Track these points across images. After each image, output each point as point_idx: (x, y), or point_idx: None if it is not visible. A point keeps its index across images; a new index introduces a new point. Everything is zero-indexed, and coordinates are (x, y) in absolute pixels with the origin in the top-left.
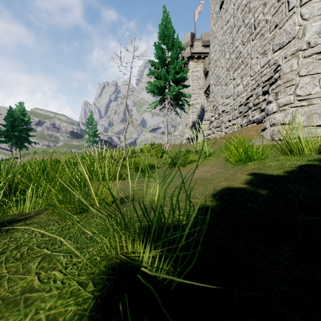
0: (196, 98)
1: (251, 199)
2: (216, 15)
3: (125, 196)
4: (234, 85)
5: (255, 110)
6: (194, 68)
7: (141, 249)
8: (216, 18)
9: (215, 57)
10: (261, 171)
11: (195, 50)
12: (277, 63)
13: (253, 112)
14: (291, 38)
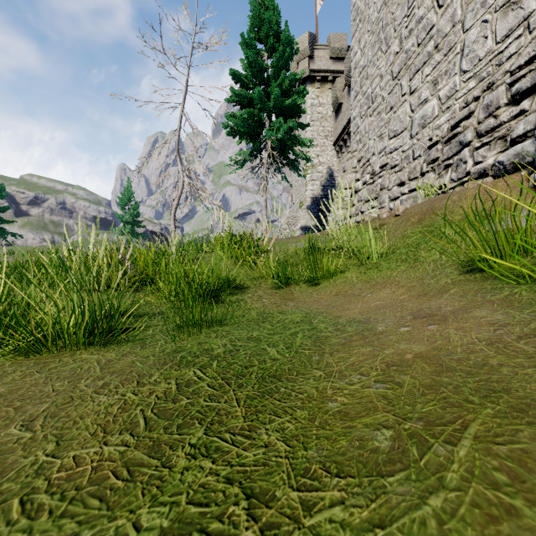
0: (319, 154)
1: None
2: None
3: None
4: (414, 104)
5: (482, 147)
6: (315, 100)
7: None
8: None
9: (364, 59)
10: None
11: (317, 65)
12: None
13: (477, 151)
14: None
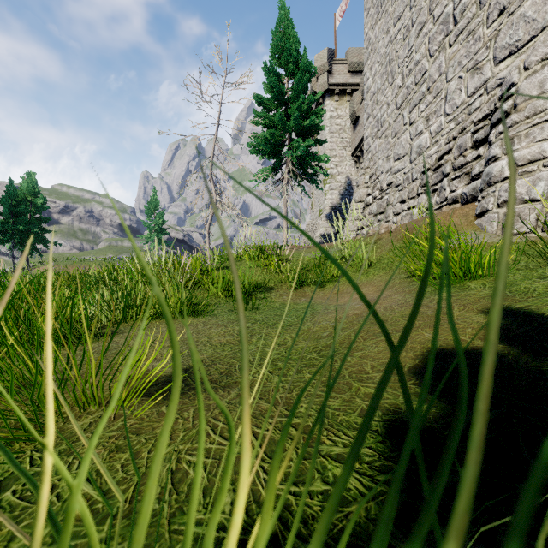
0: (338, 164)
1: None
2: (376, 10)
3: (187, 365)
4: (413, 133)
5: (456, 179)
6: (334, 112)
7: None
8: (377, 15)
9: (375, 86)
10: (516, 303)
11: (335, 79)
12: (506, 82)
13: (452, 181)
14: (537, 30)
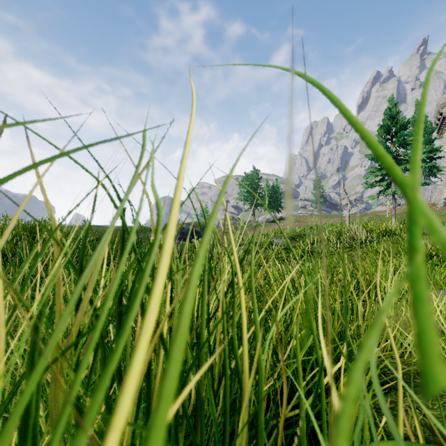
0: None
1: None
2: None
3: None
4: None
5: None
6: None
7: None
8: None
9: None
10: None
11: None
12: None
13: None
14: None
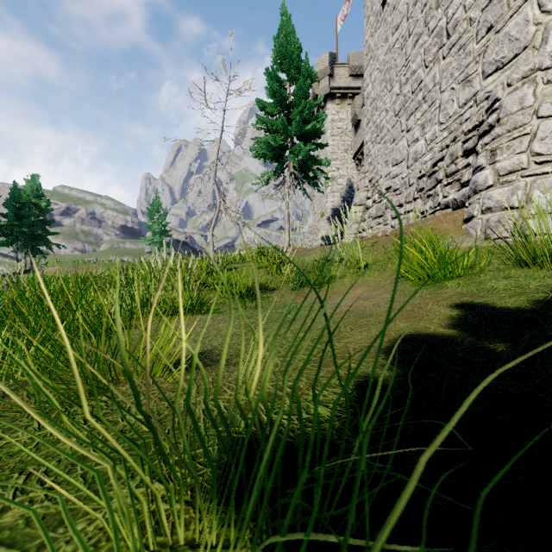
0: (340, 167)
1: (476, 366)
2: (375, 18)
3: (202, 350)
4: (410, 140)
5: (448, 185)
6: (335, 116)
7: (217, 526)
8: (376, 23)
9: (374, 93)
10: (478, 299)
11: (337, 83)
12: (492, 96)
13: (445, 188)
14: (520, 49)
